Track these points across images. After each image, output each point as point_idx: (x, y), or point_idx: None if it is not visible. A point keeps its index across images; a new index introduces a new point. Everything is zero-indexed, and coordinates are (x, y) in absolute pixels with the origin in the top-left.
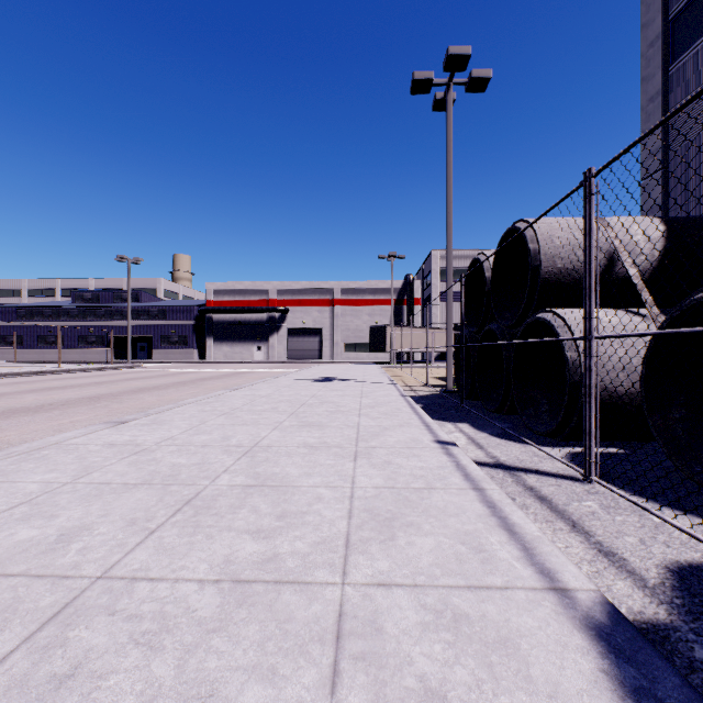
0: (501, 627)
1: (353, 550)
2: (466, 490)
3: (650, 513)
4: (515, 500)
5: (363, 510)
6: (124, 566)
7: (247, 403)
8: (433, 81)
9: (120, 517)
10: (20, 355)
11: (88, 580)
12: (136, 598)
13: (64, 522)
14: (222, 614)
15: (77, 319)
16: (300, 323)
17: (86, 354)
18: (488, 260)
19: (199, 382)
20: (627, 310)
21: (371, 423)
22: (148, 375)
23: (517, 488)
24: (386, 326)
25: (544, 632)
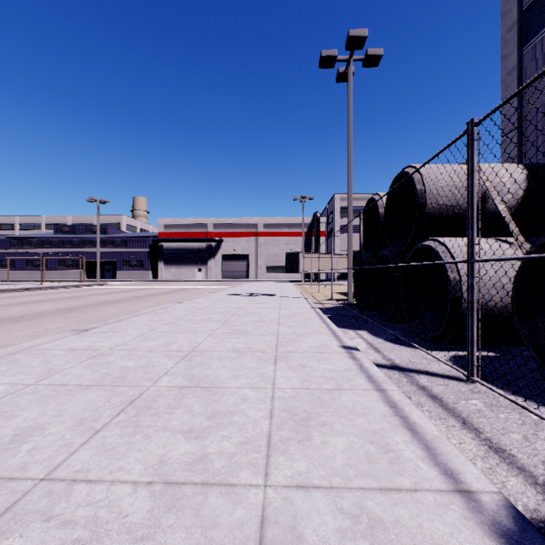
0: (415, 534)
1: (274, 450)
2: (370, 391)
3: (529, 411)
4: (411, 398)
5: (282, 410)
6: (67, 467)
7: (188, 314)
8: (336, 58)
9: (70, 417)
10: (13, 275)
11: (31, 482)
12: (73, 501)
13: (20, 422)
14: (151, 520)
15: (57, 247)
16: (232, 250)
17: (64, 274)
18: (381, 199)
19: (151, 297)
20: (497, 238)
21: (288, 331)
22: (112, 291)
23: (412, 387)
24: (298, 253)
25: (456, 539)
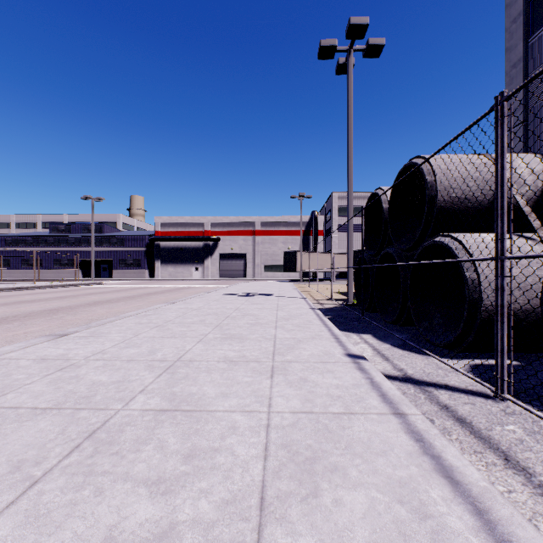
0: None
1: (268, 516)
2: (387, 416)
3: None
4: (434, 422)
5: (280, 445)
6: None
7: (179, 316)
8: (336, 48)
9: (6, 459)
10: (7, 274)
11: None
12: None
13: None
14: None
15: (53, 245)
16: (229, 249)
17: (60, 273)
18: (385, 194)
19: (145, 296)
20: (517, 234)
21: (286, 335)
22: (106, 290)
23: (432, 406)
24: (296, 252)
25: None
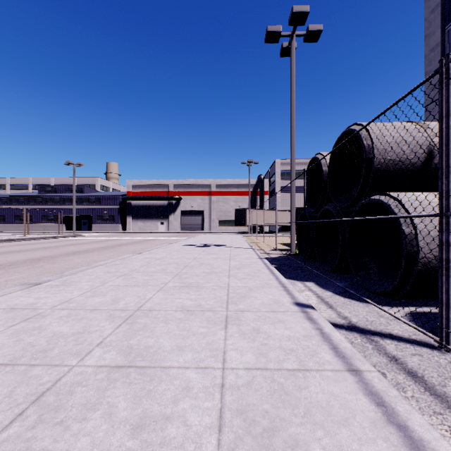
0: None
1: None
2: (342, 373)
3: None
4: (386, 376)
5: (235, 411)
6: None
7: (144, 265)
8: (281, 33)
9: None
10: (3, 228)
11: None
12: None
13: None
14: None
15: (41, 204)
16: (189, 207)
17: (47, 227)
18: (324, 158)
19: (117, 247)
20: None
21: (239, 284)
22: (84, 241)
23: (381, 358)
24: (245, 209)
25: None
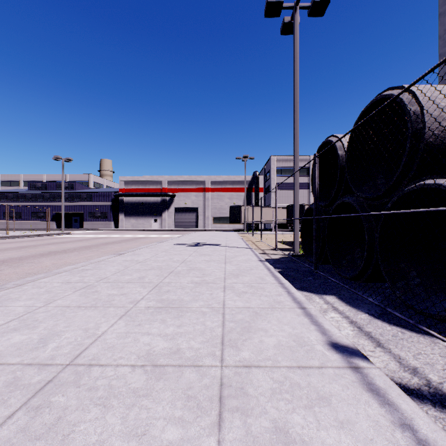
0: None
1: None
2: None
3: None
4: None
5: None
6: None
7: (119, 271)
8: (283, 5)
9: None
10: None
11: None
12: None
13: None
14: None
15: (31, 200)
16: (183, 204)
17: (37, 224)
18: (340, 140)
19: (101, 246)
20: None
21: (238, 303)
22: (69, 240)
23: None
24: (241, 206)
25: None
